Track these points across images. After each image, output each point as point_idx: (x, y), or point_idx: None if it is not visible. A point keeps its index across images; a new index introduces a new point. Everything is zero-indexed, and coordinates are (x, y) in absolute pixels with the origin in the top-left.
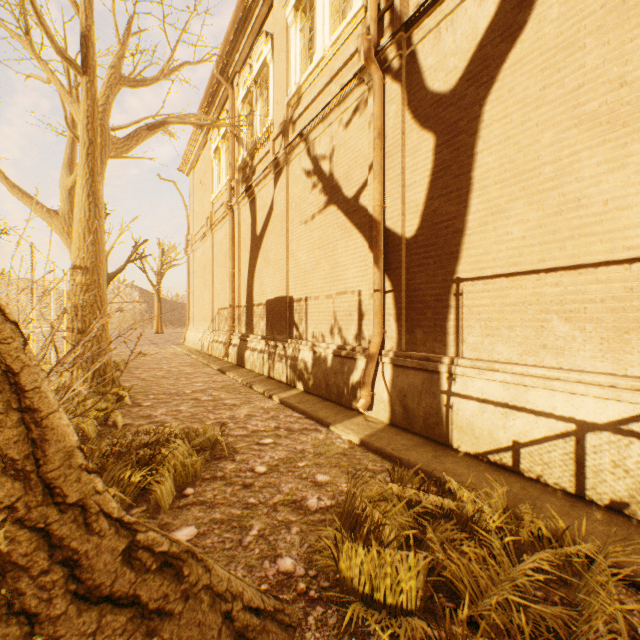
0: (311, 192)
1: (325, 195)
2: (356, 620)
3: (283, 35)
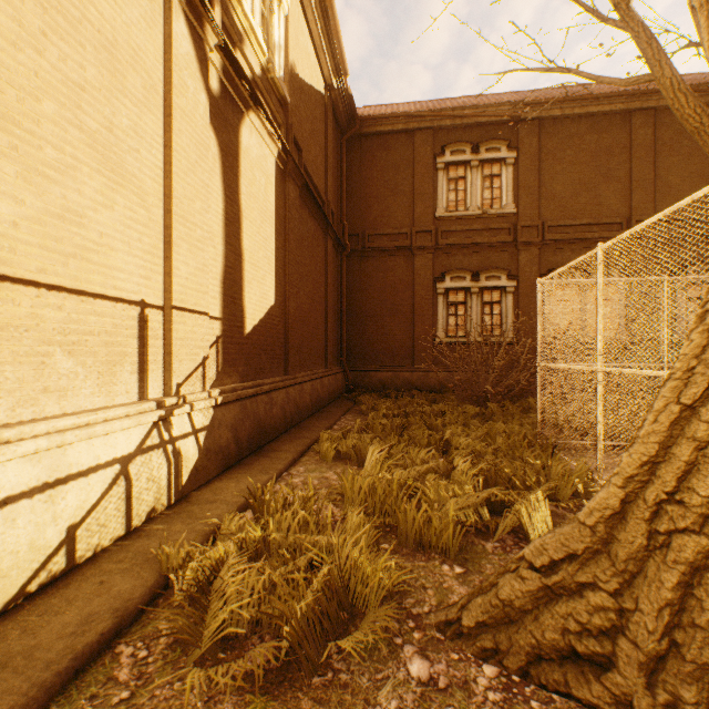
0: None
1: None
2: (394, 591)
3: None
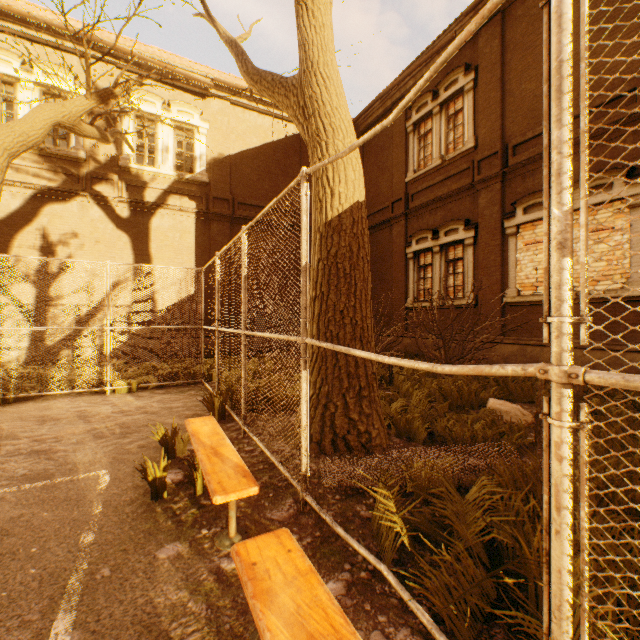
0: None
1: None
2: None
3: None
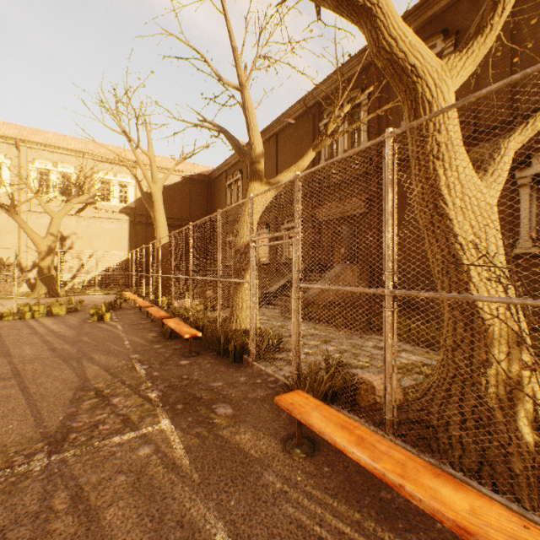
0: None
1: None
2: None
3: None
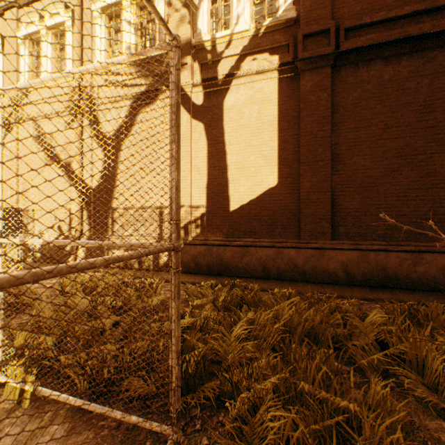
0: (38, 150)
1: (49, 155)
2: None
3: (14, 45)
